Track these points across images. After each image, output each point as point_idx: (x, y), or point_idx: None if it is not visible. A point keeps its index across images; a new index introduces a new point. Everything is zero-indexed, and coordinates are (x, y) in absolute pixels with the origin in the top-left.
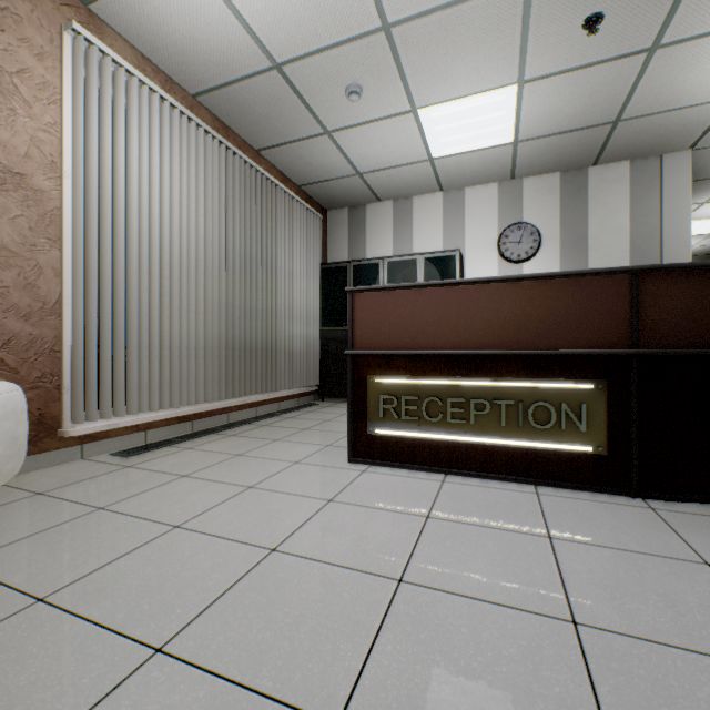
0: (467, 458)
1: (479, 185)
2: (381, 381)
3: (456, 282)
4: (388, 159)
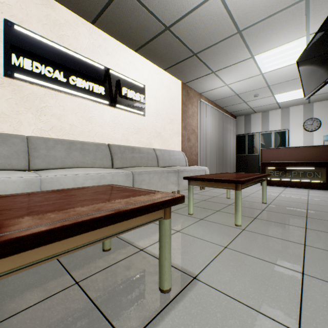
0: (291, 184)
1: (295, 106)
2: (269, 168)
3: (288, 147)
4: (262, 104)
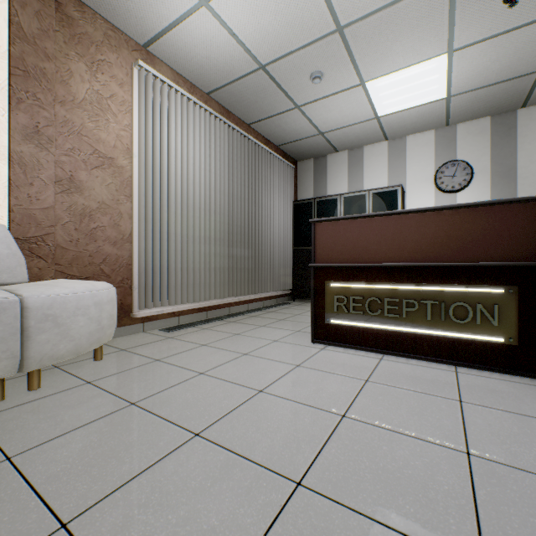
0: (400, 343)
1: (418, 133)
2: (335, 285)
3: (391, 213)
4: (343, 120)
